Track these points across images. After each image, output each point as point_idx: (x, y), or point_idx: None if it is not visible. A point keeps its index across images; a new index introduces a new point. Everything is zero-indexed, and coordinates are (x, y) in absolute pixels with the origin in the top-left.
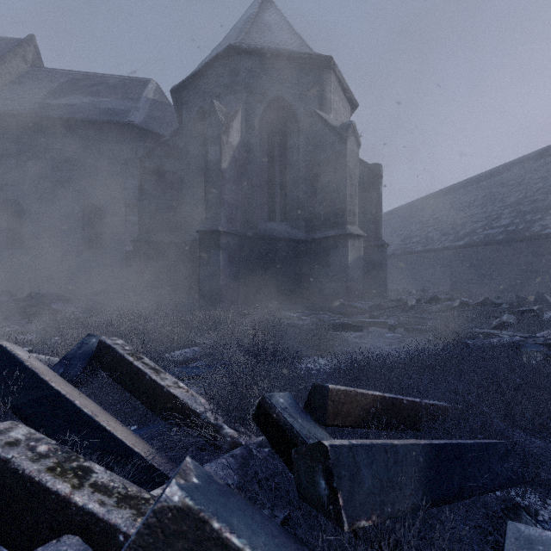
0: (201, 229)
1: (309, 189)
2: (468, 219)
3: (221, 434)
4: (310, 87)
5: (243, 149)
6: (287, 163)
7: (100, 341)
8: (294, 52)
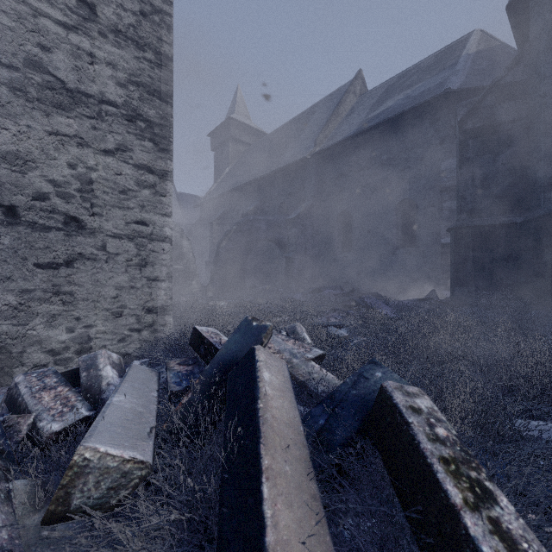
0: None
1: None
2: None
3: None
4: None
5: None
6: None
7: (381, 389)
8: None
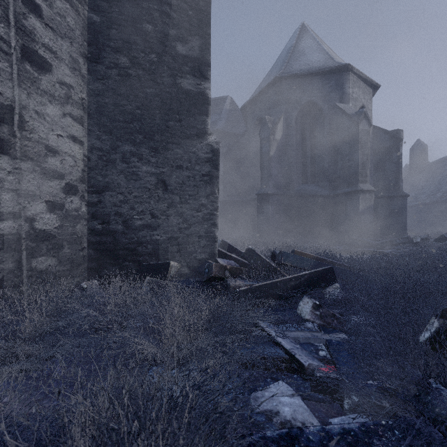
0: (258, 193)
1: (332, 160)
2: None
3: None
4: (332, 88)
5: (284, 140)
6: (316, 143)
7: (222, 240)
8: (320, 69)
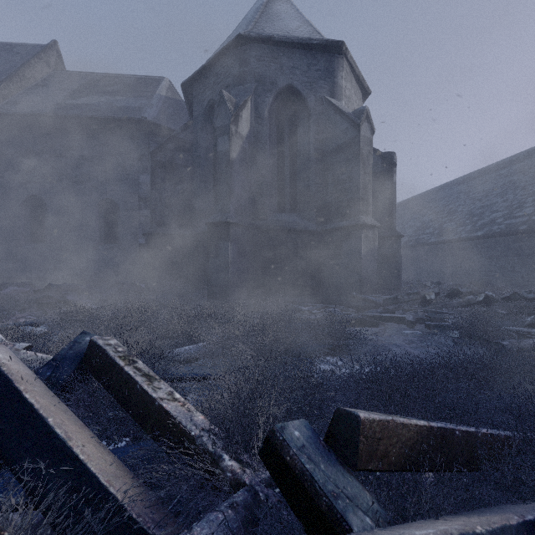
0: (210, 221)
1: (320, 179)
2: (487, 208)
3: (220, 466)
4: (321, 74)
5: (252, 139)
6: (298, 152)
7: (91, 341)
8: (305, 38)
